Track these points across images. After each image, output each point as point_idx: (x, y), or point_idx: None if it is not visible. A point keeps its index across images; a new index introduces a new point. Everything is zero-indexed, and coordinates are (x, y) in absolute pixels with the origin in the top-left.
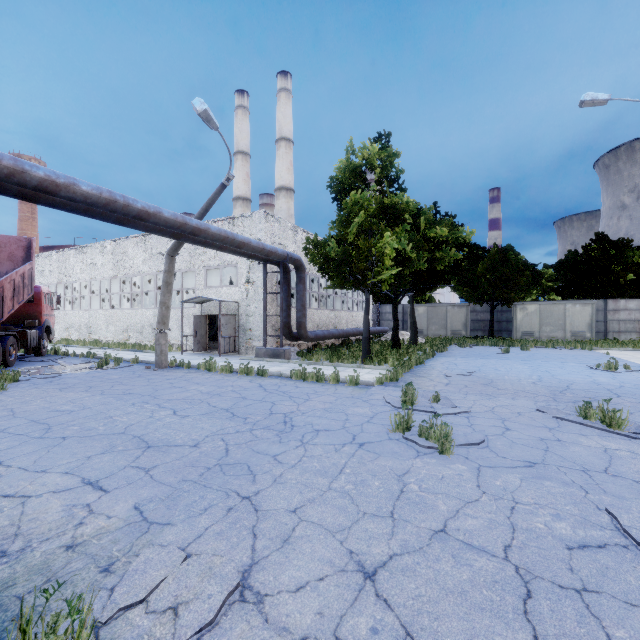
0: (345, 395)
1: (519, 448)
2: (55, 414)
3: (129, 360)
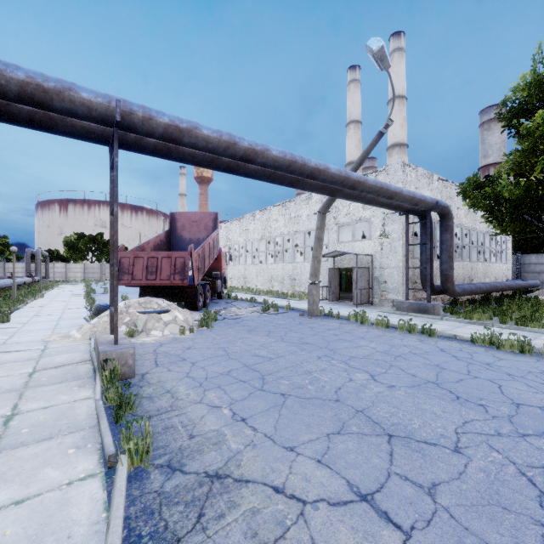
0: None
1: None
2: (259, 360)
3: (282, 306)
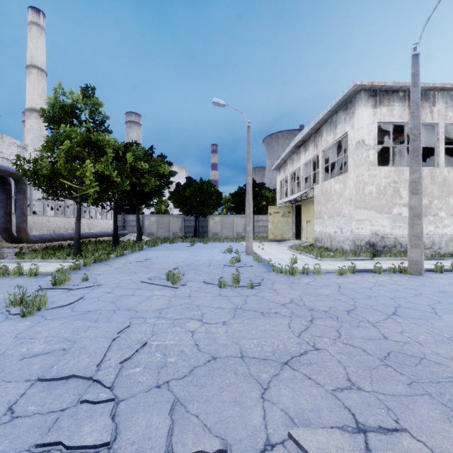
0: (11, 284)
1: (96, 303)
2: None
3: None
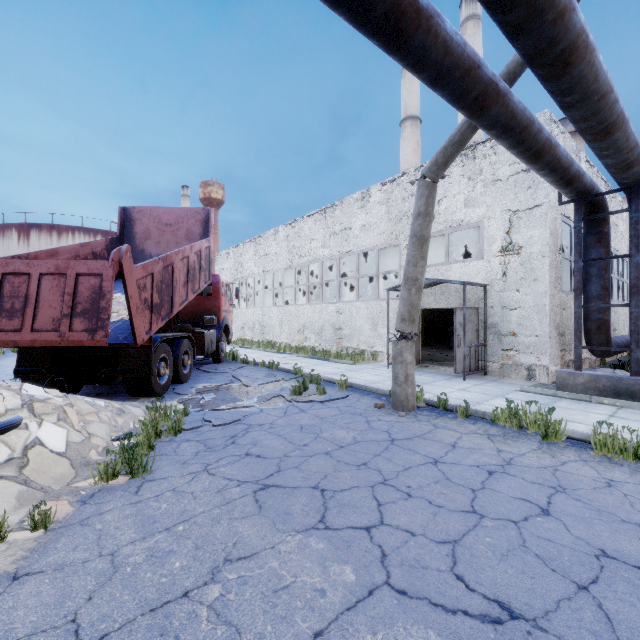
0: None
1: None
2: None
3: (328, 379)
